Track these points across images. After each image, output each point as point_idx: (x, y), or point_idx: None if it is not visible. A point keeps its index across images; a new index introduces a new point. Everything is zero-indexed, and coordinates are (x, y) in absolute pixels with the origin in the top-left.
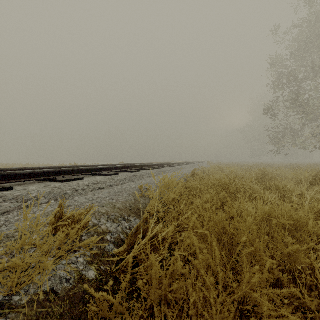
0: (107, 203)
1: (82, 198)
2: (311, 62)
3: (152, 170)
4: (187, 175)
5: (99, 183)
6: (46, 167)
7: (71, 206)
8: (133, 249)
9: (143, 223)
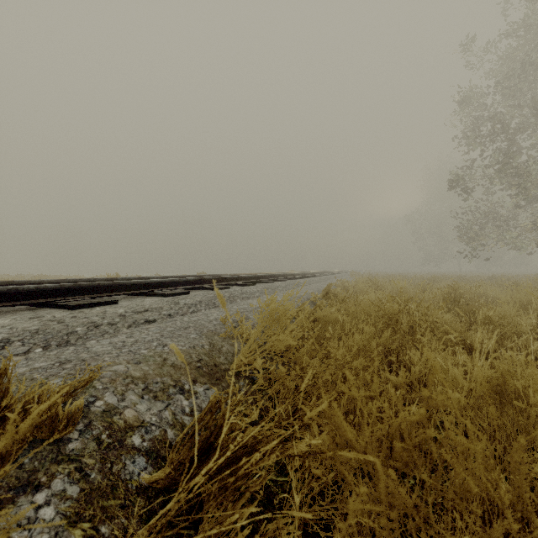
0: (149, 355)
1: (102, 343)
2: (532, 97)
3: (253, 286)
4: (315, 295)
5: (146, 311)
6: (55, 280)
7: (70, 361)
8: (176, 493)
9: (209, 415)
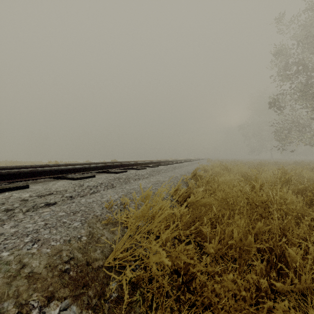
0: (6, 261)
1: None
2: None
3: (144, 169)
4: (187, 177)
5: (50, 195)
6: None
7: None
8: None
9: None
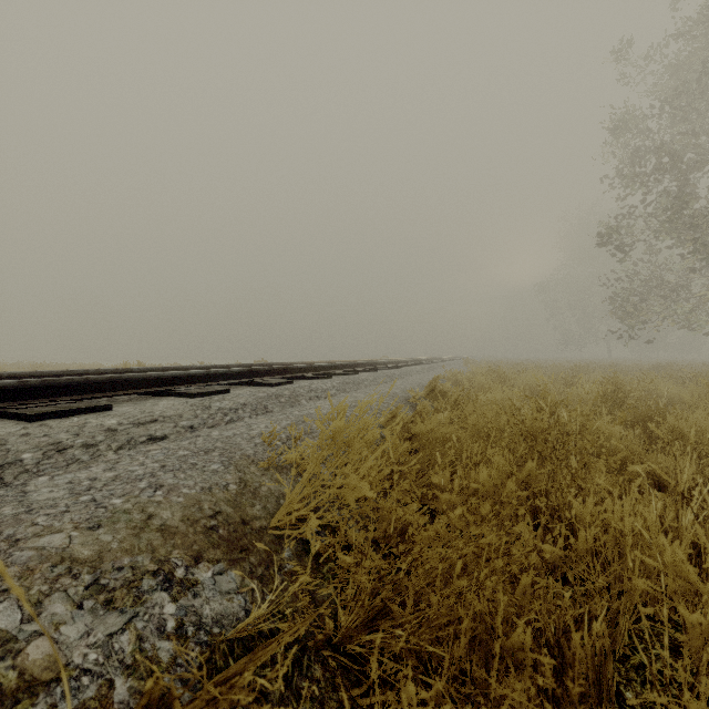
0: (122, 509)
1: (56, 482)
2: None
3: (328, 379)
4: (415, 394)
5: (153, 422)
6: (34, 372)
7: None
8: None
9: None
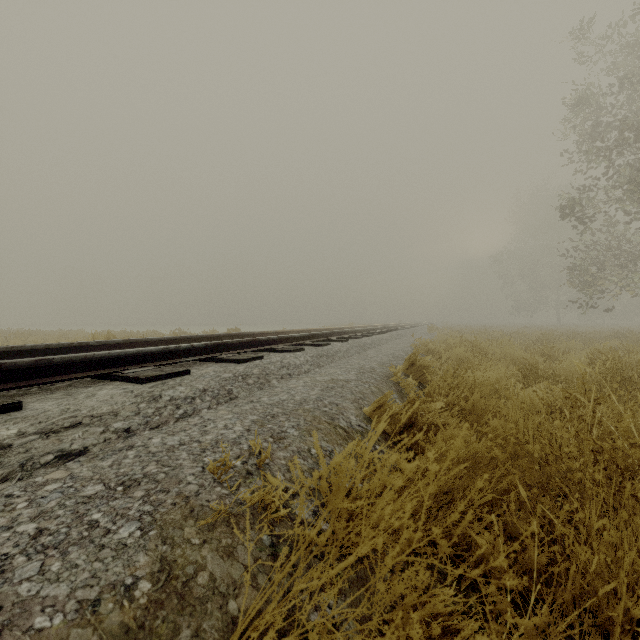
0: None
1: None
2: None
3: (300, 352)
4: (397, 371)
5: (72, 427)
6: None
7: None
8: None
9: None
